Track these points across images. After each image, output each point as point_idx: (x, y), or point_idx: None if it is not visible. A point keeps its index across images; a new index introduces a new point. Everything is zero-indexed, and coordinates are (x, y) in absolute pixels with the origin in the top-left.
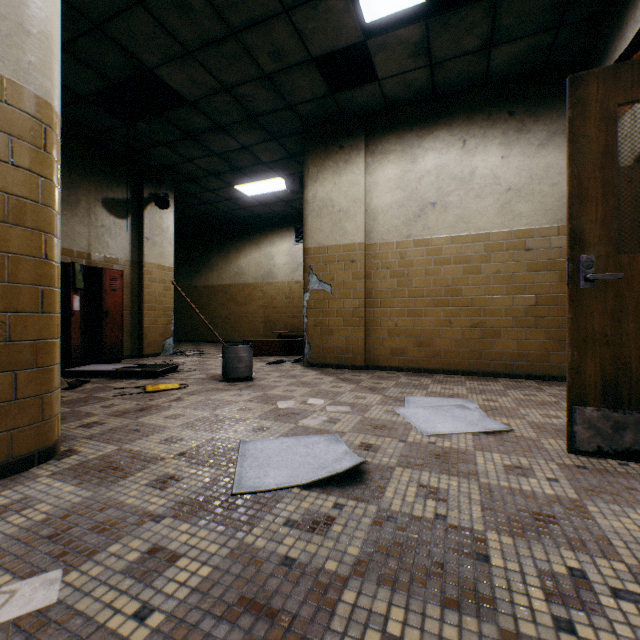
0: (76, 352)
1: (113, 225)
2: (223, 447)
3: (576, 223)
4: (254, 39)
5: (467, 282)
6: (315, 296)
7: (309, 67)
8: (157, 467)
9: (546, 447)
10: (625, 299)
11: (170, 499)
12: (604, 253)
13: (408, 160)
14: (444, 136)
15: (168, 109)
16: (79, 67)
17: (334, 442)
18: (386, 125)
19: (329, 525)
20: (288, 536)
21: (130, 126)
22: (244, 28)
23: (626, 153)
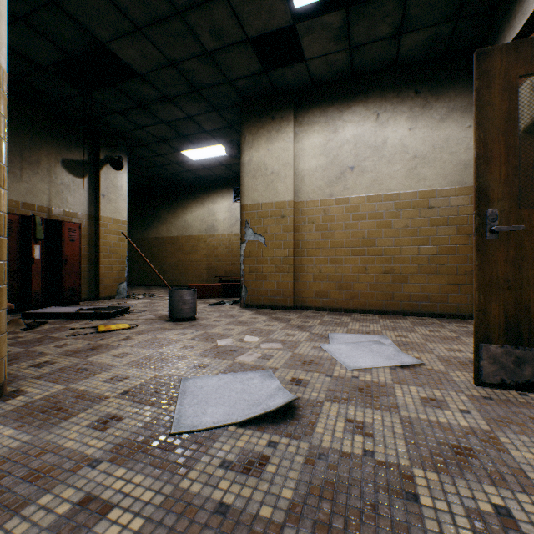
0: (37, 296)
1: (72, 183)
2: (165, 385)
3: (482, 181)
4: (197, 19)
5: (380, 235)
6: (251, 246)
7: (245, 46)
8: (100, 407)
9: (454, 379)
10: (525, 249)
11: (109, 441)
12: (507, 208)
13: (330, 130)
14: (361, 110)
15: (121, 81)
16: (37, 39)
17: (268, 378)
18: (312, 100)
19: (263, 465)
20: (223, 479)
21: (87, 95)
22: (188, 8)
23: None
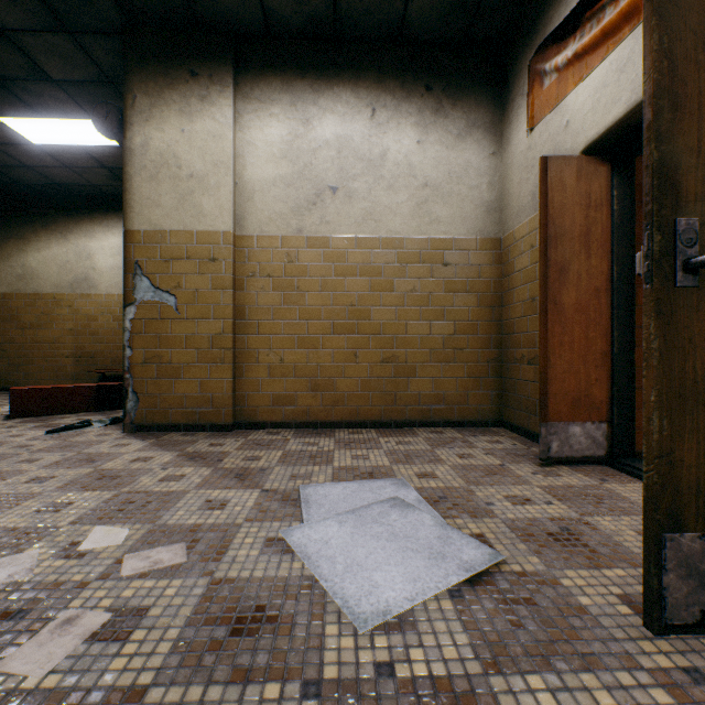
0: None
1: None
2: None
3: (667, 150)
4: None
5: (377, 301)
6: (147, 312)
7: None
8: None
9: (584, 603)
10: None
11: None
12: None
13: (299, 119)
14: (348, 97)
15: None
16: None
17: None
18: (267, 60)
19: None
20: None
21: None
22: None
23: (569, 144)
